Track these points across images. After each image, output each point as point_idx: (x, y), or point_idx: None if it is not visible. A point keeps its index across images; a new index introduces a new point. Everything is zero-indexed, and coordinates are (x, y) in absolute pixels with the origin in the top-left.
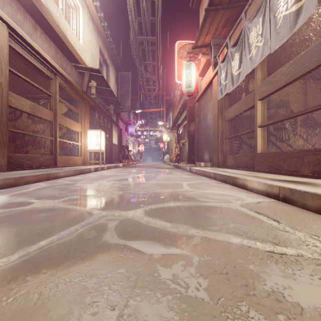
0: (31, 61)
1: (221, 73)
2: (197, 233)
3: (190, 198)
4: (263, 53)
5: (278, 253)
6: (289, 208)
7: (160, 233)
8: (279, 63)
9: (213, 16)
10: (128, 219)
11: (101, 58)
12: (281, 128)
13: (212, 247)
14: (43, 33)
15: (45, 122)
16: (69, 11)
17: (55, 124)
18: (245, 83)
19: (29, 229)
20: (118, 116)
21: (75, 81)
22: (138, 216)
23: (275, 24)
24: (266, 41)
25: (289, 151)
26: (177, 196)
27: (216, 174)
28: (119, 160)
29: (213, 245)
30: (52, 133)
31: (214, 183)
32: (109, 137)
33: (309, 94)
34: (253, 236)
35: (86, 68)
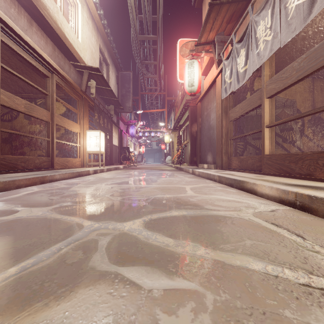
0: (26, 58)
1: (226, 71)
2: (207, 255)
3: (195, 206)
4: (272, 48)
5: (317, 287)
6: (309, 219)
7: (162, 254)
8: (286, 60)
9: (217, 11)
10: (123, 234)
11: (101, 57)
12: (287, 129)
13: (228, 276)
14: (40, 29)
15: (43, 122)
16: (68, 7)
17: (52, 124)
18: (250, 81)
19: (2, 248)
20: (118, 117)
21: (74, 80)
22: (135, 229)
23: (285, 15)
24: (275, 34)
25: (301, 152)
26: (180, 202)
27: (222, 177)
28: (119, 162)
29: (230, 273)
30: (49, 133)
31: (219, 187)
32: (109, 138)
33: (317, 93)
34: (277, 259)
35: (85, 67)
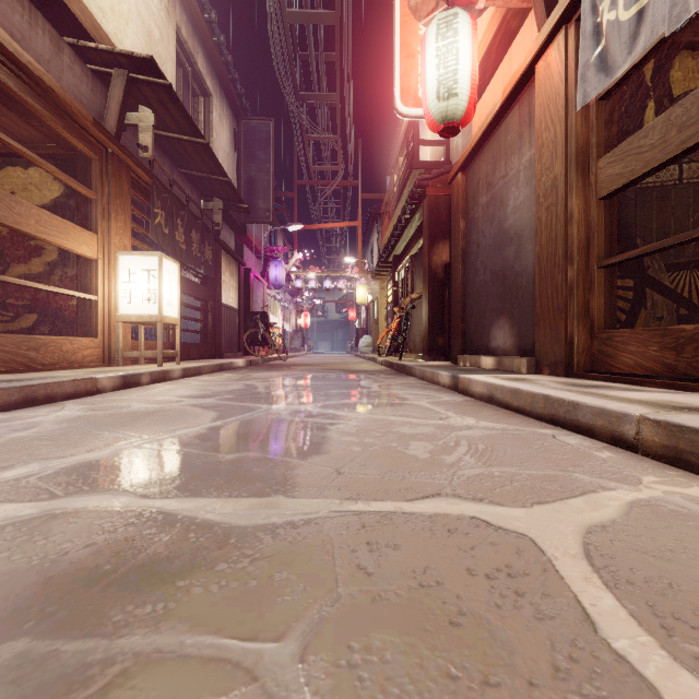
0: None
1: None
2: None
3: None
4: None
5: None
6: None
7: None
8: None
9: None
10: None
11: (185, 68)
12: None
13: None
14: None
15: None
16: None
17: None
18: (659, 65)
19: None
20: (241, 237)
21: (78, 95)
22: None
23: None
24: None
25: None
26: None
27: None
28: (242, 350)
29: None
30: None
31: None
32: (209, 286)
33: None
34: None
35: (113, 55)
